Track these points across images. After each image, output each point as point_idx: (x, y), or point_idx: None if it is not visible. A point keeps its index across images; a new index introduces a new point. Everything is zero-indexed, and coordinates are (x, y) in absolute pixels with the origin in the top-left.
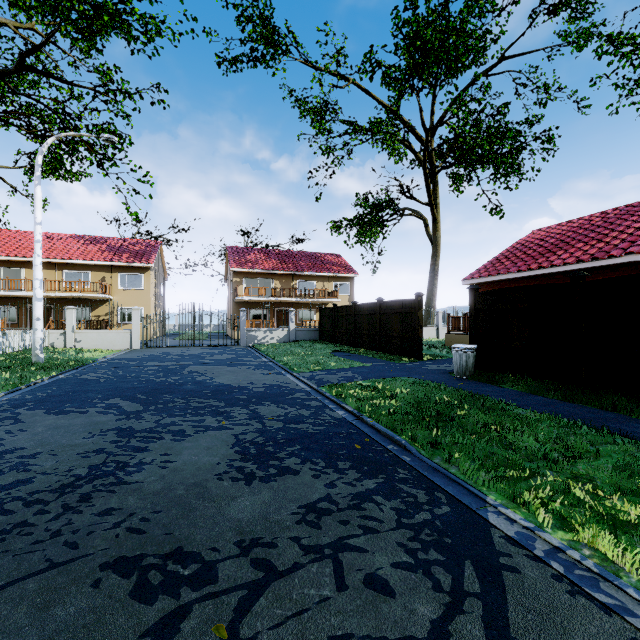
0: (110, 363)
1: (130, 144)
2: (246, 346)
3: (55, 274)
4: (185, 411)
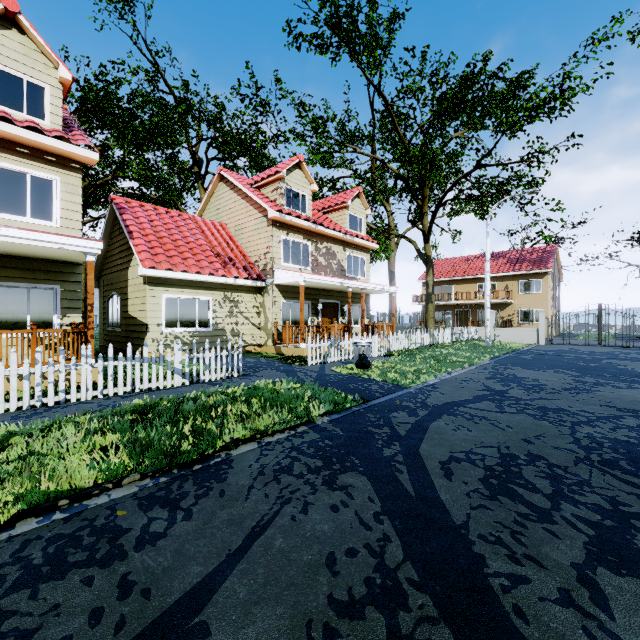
0: (531, 351)
1: (542, 183)
2: None
3: (472, 287)
4: (615, 380)
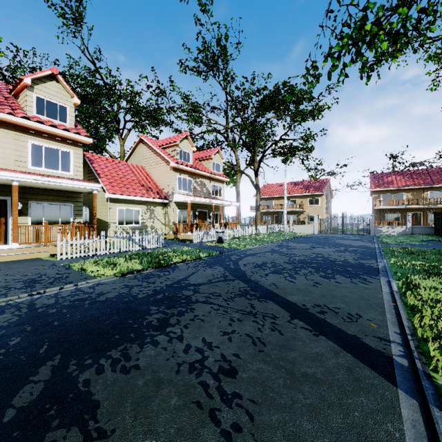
0: (306, 237)
1: (313, 149)
2: (374, 235)
3: (283, 201)
4: (327, 246)
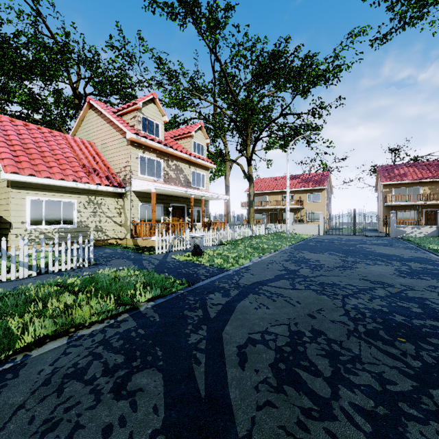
0: (315, 240)
1: (321, 129)
2: (395, 237)
3: (279, 197)
4: (366, 259)
